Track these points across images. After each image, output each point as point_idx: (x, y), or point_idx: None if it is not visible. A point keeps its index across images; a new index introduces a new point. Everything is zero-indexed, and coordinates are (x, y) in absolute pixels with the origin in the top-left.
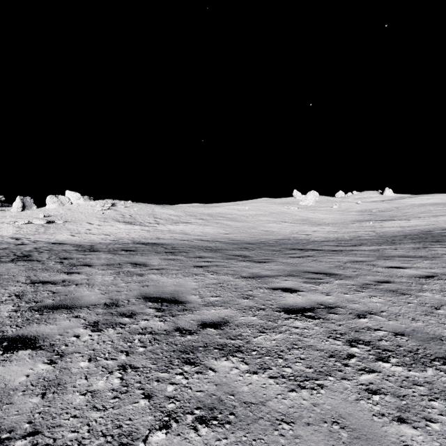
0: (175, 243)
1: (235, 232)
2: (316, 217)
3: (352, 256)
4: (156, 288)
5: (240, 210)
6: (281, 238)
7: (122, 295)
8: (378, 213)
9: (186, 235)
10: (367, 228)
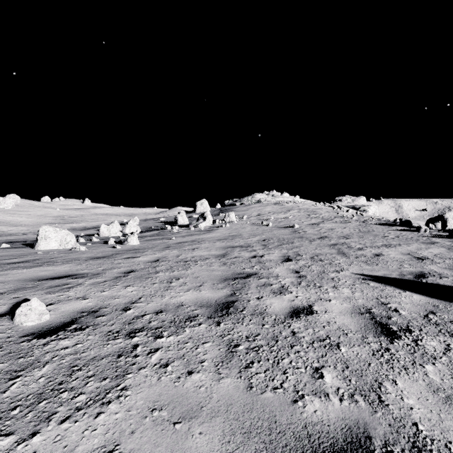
0: None
1: None
2: (15, 220)
3: (23, 235)
4: None
5: None
6: None
7: None
8: (67, 218)
9: None
10: None
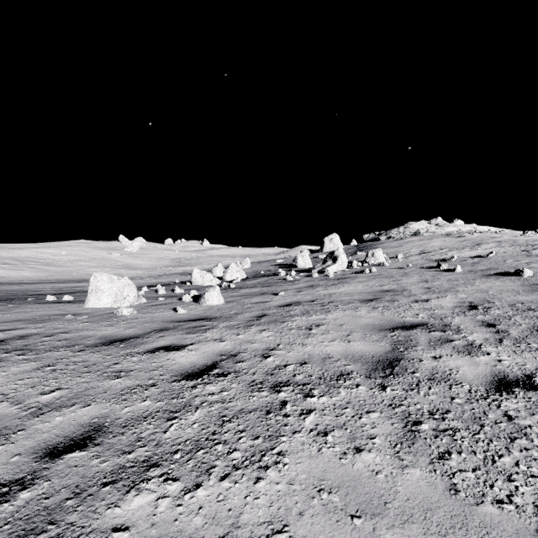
0: (10, 282)
1: (57, 275)
2: (136, 263)
3: None
4: (51, 286)
5: (55, 255)
6: None
7: (42, 287)
8: (183, 261)
9: (6, 278)
10: (165, 271)
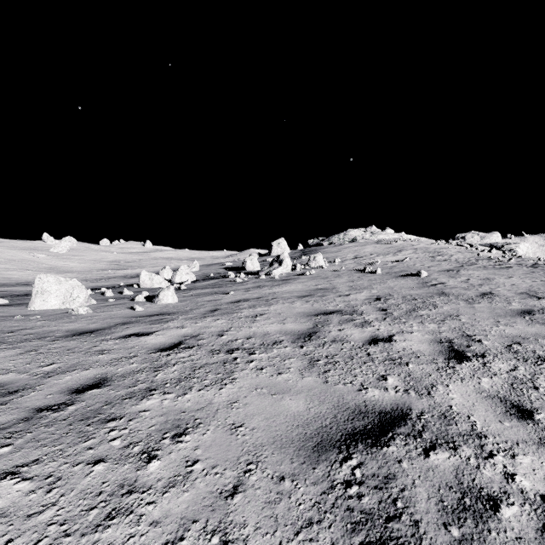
0: None
1: None
2: (66, 266)
3: None
4: None
5: None
6: (23, 282)
7: None
8: (123, 264)
9: None
10: (103, 274)
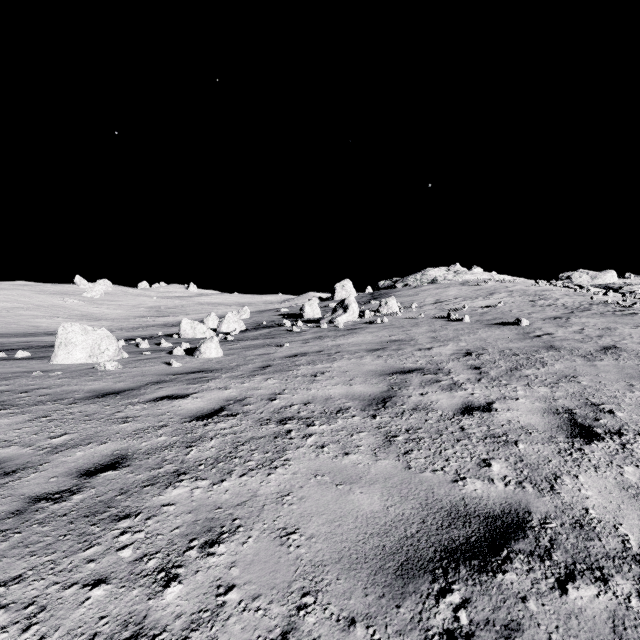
0: None
1: None
2: (100, 313)
3: None
4: None
5: None
6: (52, 331)
7: None
8: (164, 310)
9: None
10: (140, 322)
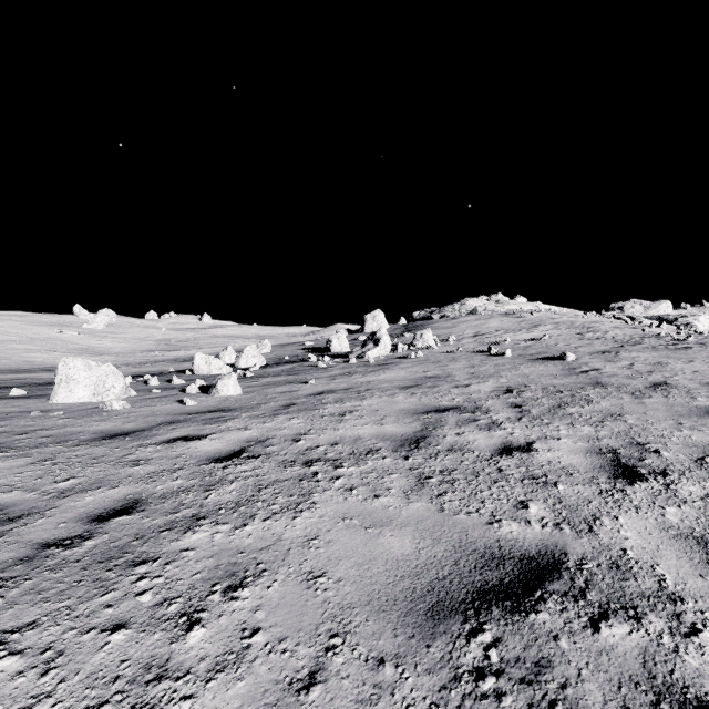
0: None
1: None
2: (103, 346)
3: None
4: None
5: None
6: (49, 367)
7: None
8: (174, 343)
9: None
10: (148, 357)
